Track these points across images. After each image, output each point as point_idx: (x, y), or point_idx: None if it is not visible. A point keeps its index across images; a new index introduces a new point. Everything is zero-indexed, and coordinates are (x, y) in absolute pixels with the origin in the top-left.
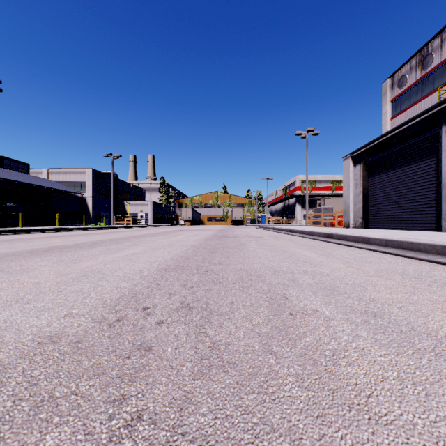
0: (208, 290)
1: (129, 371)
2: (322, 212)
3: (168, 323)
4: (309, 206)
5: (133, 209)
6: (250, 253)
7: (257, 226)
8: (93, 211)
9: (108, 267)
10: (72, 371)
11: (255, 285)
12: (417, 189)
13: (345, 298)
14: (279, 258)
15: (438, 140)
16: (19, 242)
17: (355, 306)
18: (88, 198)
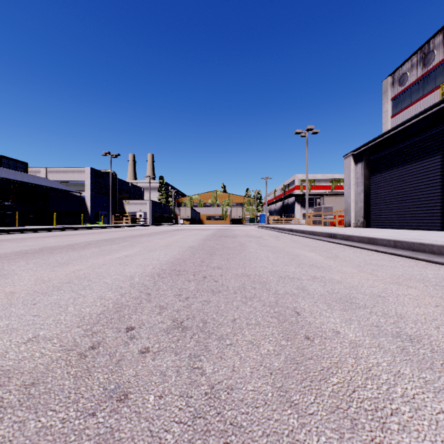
0: (205, 303)
1: (89, 443)
2: (322, 212)
3: (154, 351)
4: (308, 205)
5: (132, 208)
6: (251, 255)
7: (256, 225)
8: (91, 210)
9: (96, 272)
10: (7, 443)
11: (259, 295)
12: (421, 188)
13: (368, 314)
14: (282, 261)
15: (443, 137)
16: (10, 242)
17: (382, 326)
18: (87, 197)
